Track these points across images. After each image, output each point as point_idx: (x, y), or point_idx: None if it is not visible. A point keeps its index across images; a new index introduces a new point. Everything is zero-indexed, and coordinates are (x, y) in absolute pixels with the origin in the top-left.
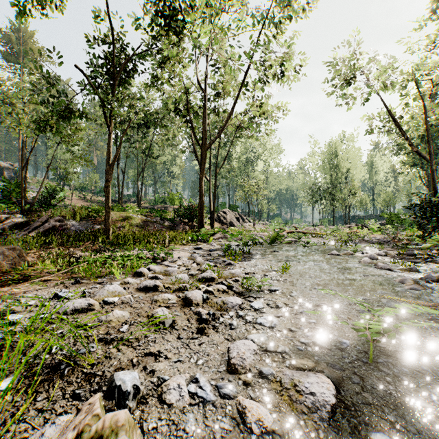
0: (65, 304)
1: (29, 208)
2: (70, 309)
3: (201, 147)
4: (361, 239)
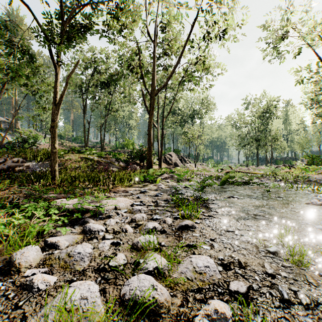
0: None
1: None
2: None
3: (149, 95)
4: (305, 179)
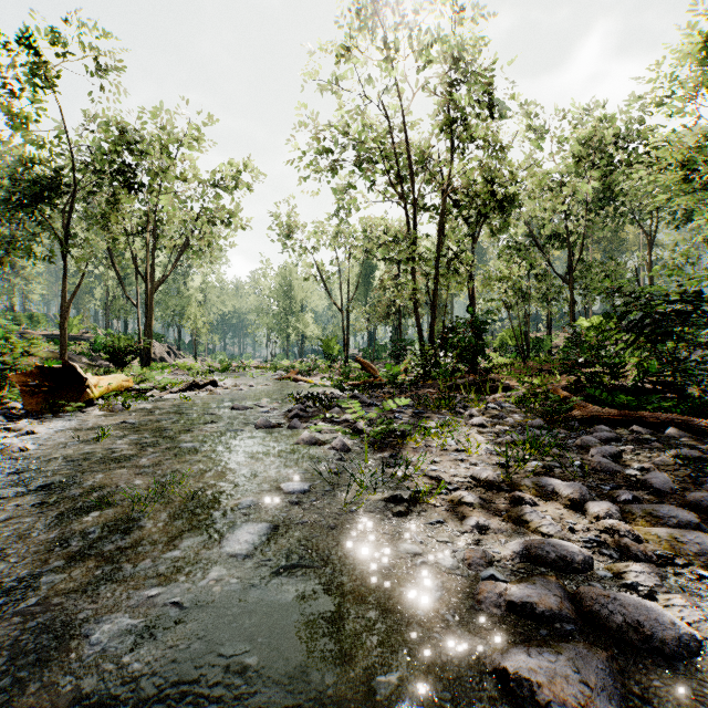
0: None
1: None
2: None
3: (145, 280)
4: (290, 369)
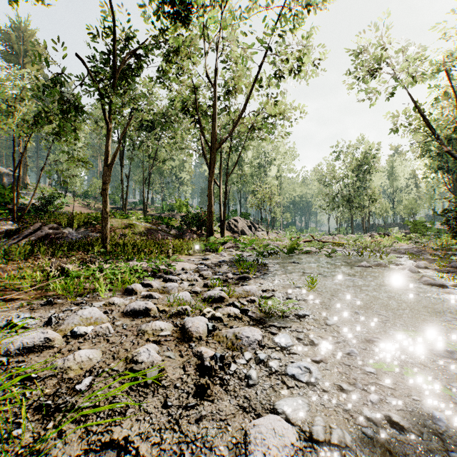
0: (12, 339)
1: (22, 214)
2: (17, 348)
3: (210, 148)
4: (388, 248)
